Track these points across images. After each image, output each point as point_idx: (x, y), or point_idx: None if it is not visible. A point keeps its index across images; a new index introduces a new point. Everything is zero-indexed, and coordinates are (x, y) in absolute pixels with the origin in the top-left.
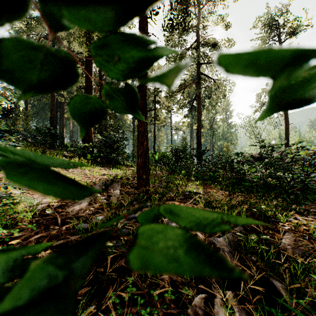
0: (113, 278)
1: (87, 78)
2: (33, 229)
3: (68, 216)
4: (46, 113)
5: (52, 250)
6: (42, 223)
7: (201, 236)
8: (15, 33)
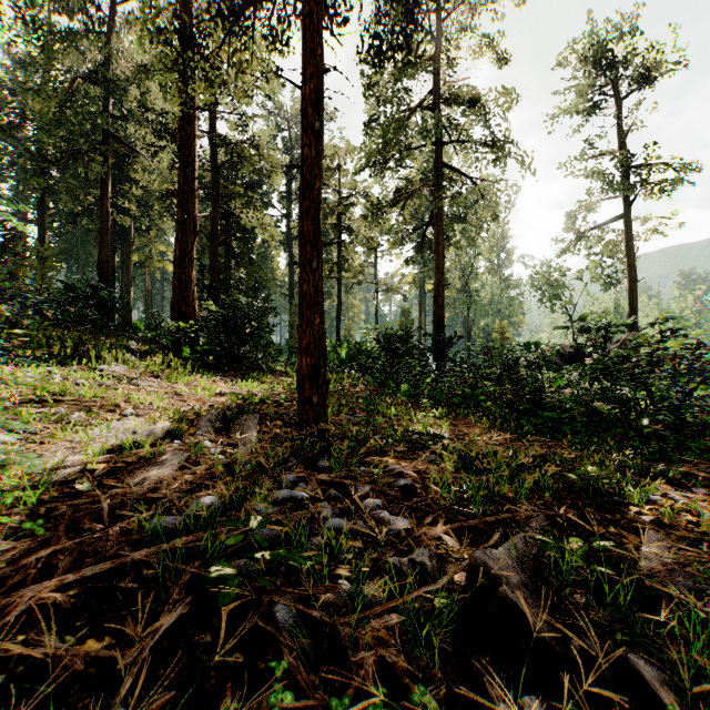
0: (236, 662)
1: (182, 172)
2: (37, 534)
3: (129, 496)
4: (90, 253)
5: (82, 588)
6: (61, 517)
7: (451, 543)
8: (15, 67)
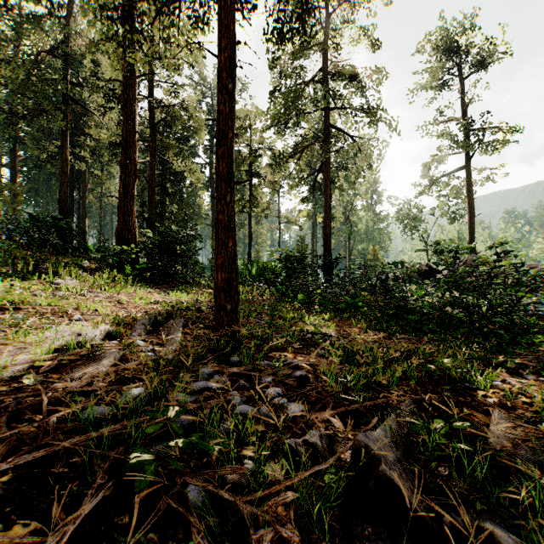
0: (150, 541)
1: (125, 126)
2: None
3: (68, 389)
4: (53, 191)
5: (16, 474)
6: (6, 409)
7: (338, 425)
8: None
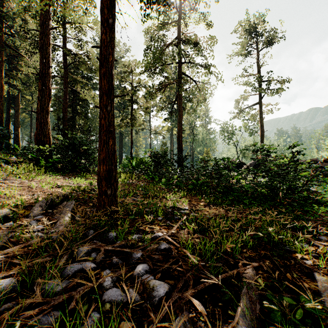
0: None
1: (42, 62)
2: None
3: None
4: None
5: None
6: None
7: (200, 308)
8: None
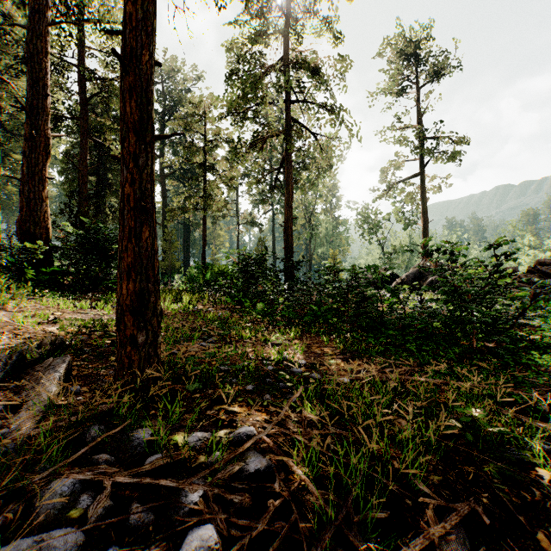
0: None
1: (31, 86)
2: None
3: None
4: None
5: None
6: None
7: None
8: None
